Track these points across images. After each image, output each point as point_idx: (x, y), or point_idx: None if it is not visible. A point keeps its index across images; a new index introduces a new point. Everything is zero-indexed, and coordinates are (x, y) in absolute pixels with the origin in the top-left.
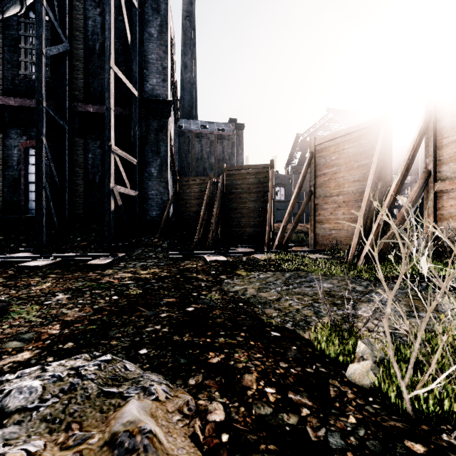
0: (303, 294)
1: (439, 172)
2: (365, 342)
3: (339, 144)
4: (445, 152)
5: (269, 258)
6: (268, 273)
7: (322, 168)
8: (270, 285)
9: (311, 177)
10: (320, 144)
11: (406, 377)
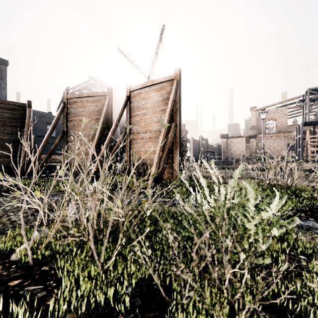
0: (30, 208)
1: (132, 129)
2: (39, 230)
3: (84, 101)
4: (134, 119)
5: (16, 184)
6: (9, 196)
7: (72, 116)
8: (1, 206)
9: (64, 121)
10: (71, 99)
11: (30, 244)
